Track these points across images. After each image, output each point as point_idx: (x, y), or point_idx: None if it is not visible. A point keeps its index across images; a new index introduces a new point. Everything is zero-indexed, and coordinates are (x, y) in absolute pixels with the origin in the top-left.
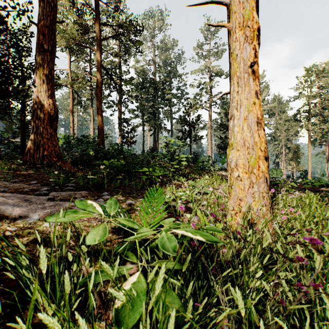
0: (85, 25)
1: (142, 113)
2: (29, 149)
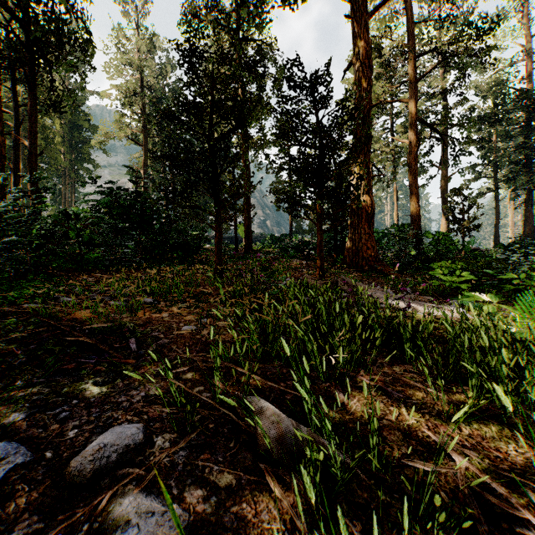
0: (390, 69)
1: (493, 167)
2: (348, 252)
